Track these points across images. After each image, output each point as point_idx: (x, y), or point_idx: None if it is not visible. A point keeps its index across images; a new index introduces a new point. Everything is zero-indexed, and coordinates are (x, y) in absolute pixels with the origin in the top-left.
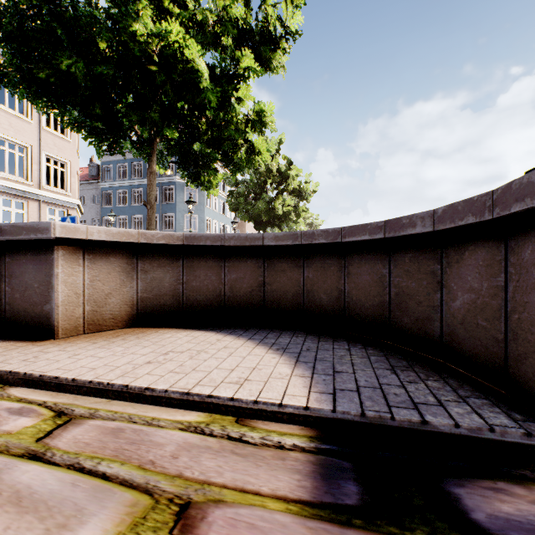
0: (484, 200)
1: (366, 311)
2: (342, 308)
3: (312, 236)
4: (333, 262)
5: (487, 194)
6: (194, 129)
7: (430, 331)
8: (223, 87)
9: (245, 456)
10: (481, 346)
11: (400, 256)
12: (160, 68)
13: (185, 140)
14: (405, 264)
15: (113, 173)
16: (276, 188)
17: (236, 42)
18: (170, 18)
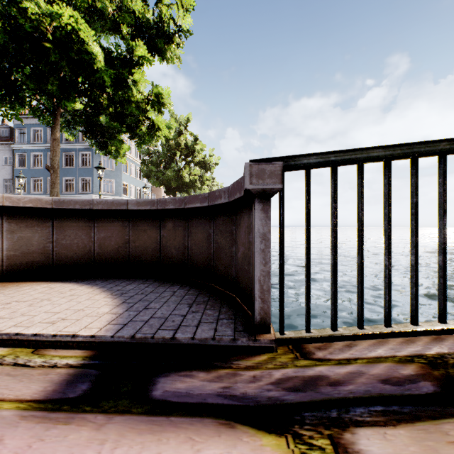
0: (241, 182)
1: (200, 261)
2: (186, 260)
3: (165, 202)
4: (180, 224)
5: (242, 178)
6: (97, 103)
7: (231, 275)
8: (118, 70)
9: (16, 376)
10: (246, 283)
11: (218, 219)
12: (53, 45)
13: (91, 112)
14: (220, 226)
15: (27, 136)
16: (184, 159)
17: (134, 31)
18: (69, 1)
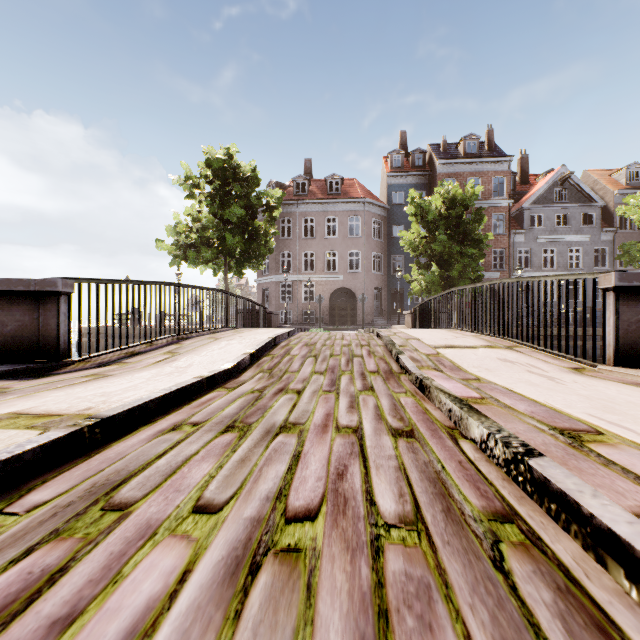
0: (31, 282)
1: None
2: None
3: None
4: None
5: (33, 280)
6: None
7: None
8: None
9: None
10: (26, 345)
11: None
12: None
13: None
14: None
15: None
16: None
17: None
18: None
